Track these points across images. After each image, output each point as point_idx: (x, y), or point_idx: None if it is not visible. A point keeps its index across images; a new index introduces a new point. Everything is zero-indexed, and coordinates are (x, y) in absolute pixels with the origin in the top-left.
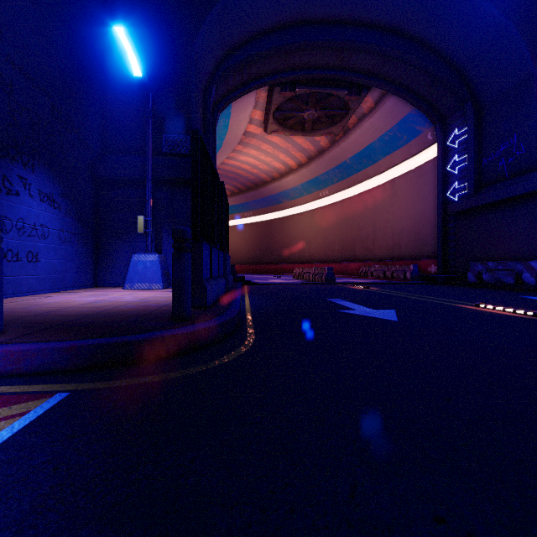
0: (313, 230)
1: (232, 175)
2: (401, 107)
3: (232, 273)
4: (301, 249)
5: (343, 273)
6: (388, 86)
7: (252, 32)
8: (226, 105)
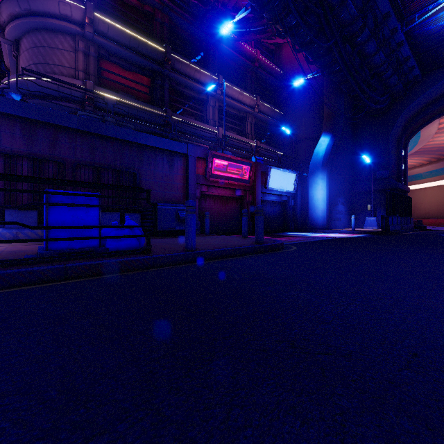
0: None
1: (435, 149)
2: None
3: (419, 225)
4: None
5: None
6: None
7: (427, 104)
8: (413, 135)
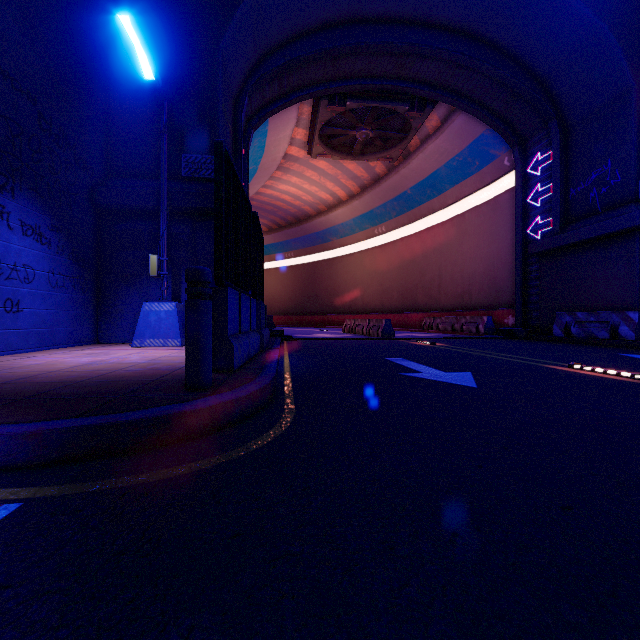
0: (367, 274)
1: (270, 208)
2: (473, 127)
3: (269, 326)
4: (353, 297)
5: (403, 326)
6: (457, 101)
7: (294, 31)
8: (261, 121)
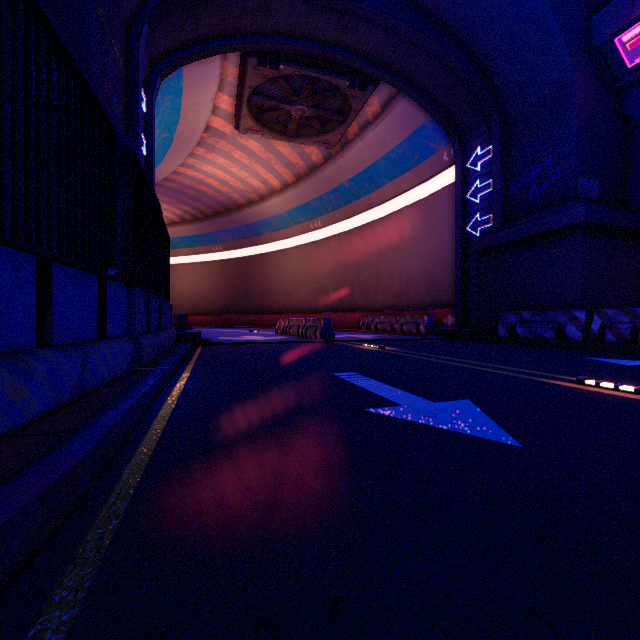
0: (302, 271)
1: (193, 193)
2: (413, 116)
3: (184, 328)
4: (287, 295)
5: (340, 326)
6: (400, 83)
7: None
8: (171, 67)
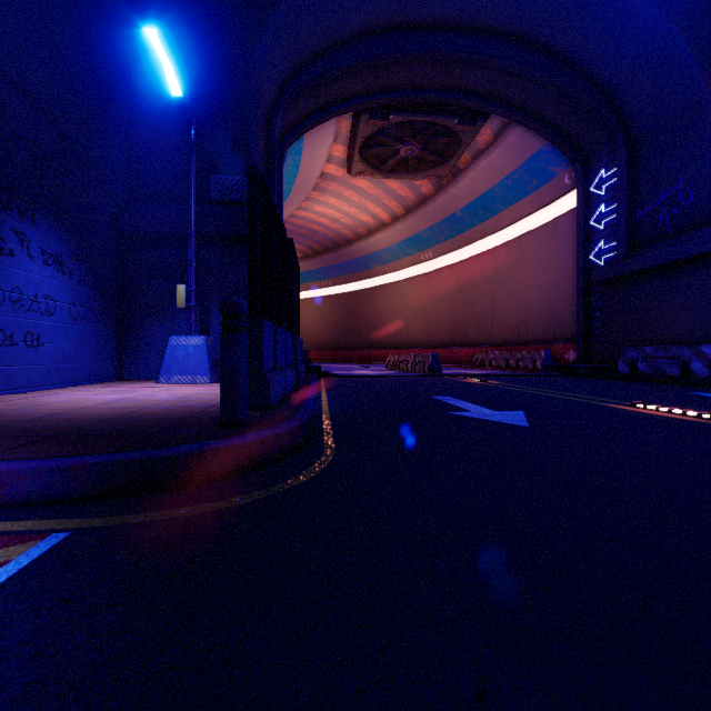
0: (412, 304)
1: (305, 232)
2: (529, 142)
3: (305, 362)
4: (396, 330)
5: (452, 362)
6: (512, 113)
7: (332, 39)
8: (296, 137)
